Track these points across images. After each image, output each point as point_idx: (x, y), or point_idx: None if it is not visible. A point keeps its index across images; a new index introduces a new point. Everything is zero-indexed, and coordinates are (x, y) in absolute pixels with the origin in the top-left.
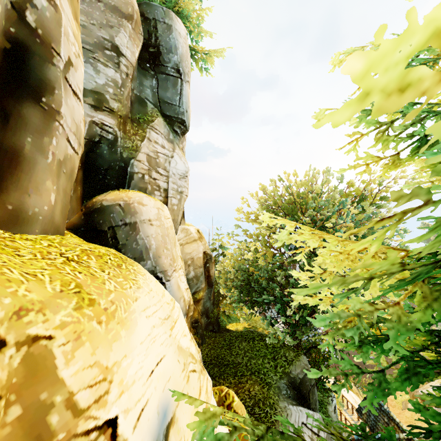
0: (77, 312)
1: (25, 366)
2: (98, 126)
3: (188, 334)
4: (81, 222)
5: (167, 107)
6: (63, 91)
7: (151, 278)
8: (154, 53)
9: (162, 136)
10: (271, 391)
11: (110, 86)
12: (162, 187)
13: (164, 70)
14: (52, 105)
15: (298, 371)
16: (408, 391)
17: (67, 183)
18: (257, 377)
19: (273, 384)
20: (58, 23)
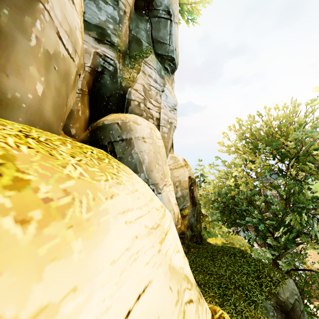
0: None
1: None
2: (101, 57)
3: (181, 249)
4: (87, 139)
5: (158, 47)
6: None
7: (138, 179)
8: (148, 0)
9: (155, 71)
10: (258, 309)
11: (110, 22)
12: (155, 116)
13: (156, 14)
14: None
15: (285, 294)
16: None
17: (60, 84)
18: (241, 293)
19: (260, 303)
20: None
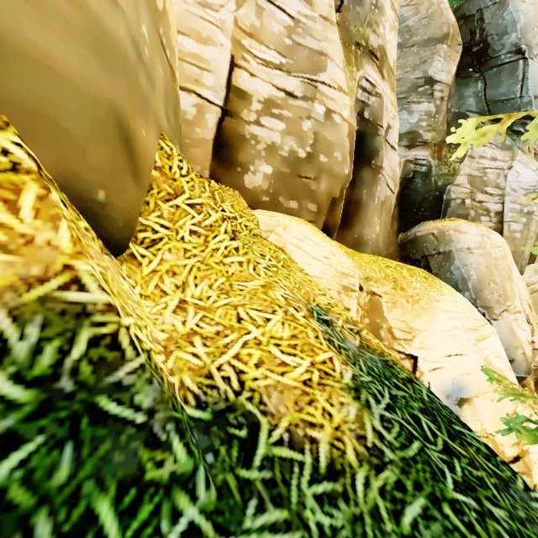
0: (393, 290)
1: (370, 304)
2: (411, 163)
3: (505, 361)
4: (397, 253)
5: (499, 107)
6: (384, 150)
7: (458, 294)
8: (478, 51)
9: (492, 146)
10: None
11: (423, 120)
12: (492, 211)
13: (494, 63)
14: (377, 164)
15: None
16: None
17: (386, 218)
18: None
19: None
20: (381, 106)
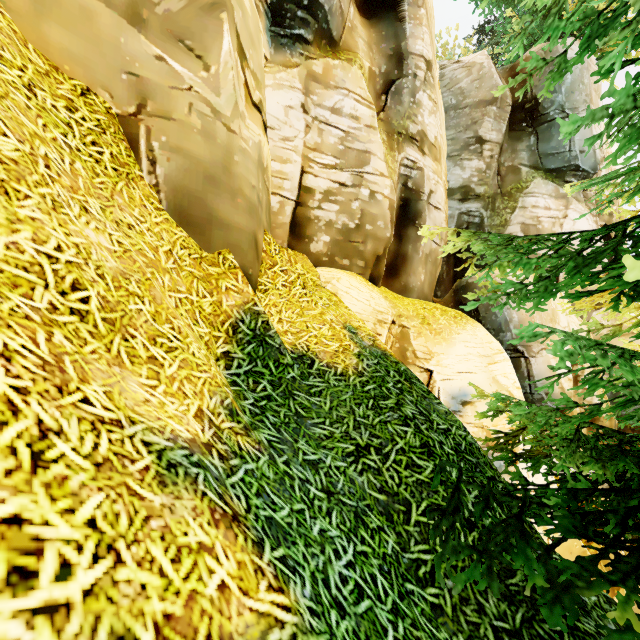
0: (420, 325)
1: (401, 334)
2: (465, 215)
3: (513, 381)
4: (451, 298)
5: (550, 160)
6: (427, 212)
7: (481, 330)
8: (530, 108)
9: (544, 197)
10: None
11: (475, 175)
12: None
13: (544, 119)
14: (421, 223)
15: None
16: None
17: (432, 268)
18: None
19: None
20: (422, 177)
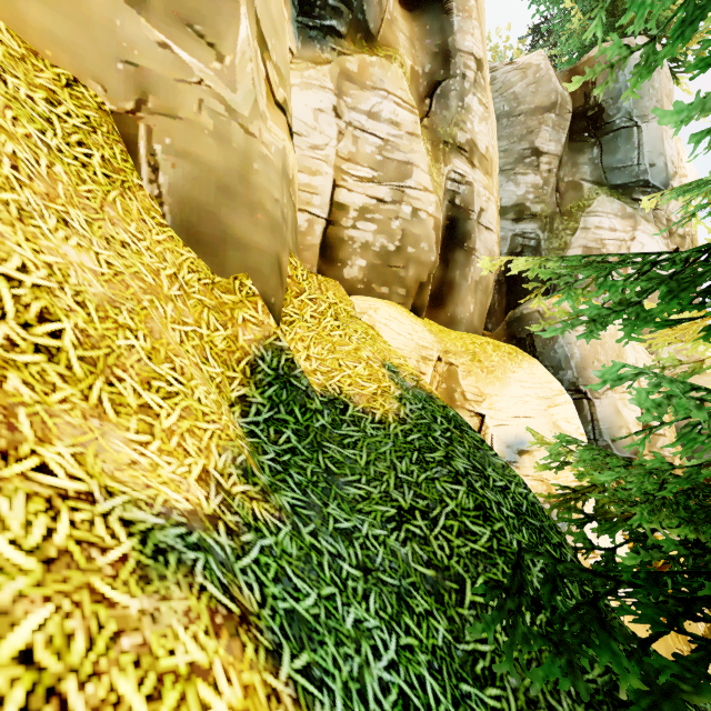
0: (470, 362)
1: (448, 373)
2: (519, 237)
3: (577, 427)
4: (503, 332)
5: (616, 175)
6: (477, 233)
7: (540, 368)
8: (593, 115)
9: (608, 216)
10: None
11: (531, 192)
12: None
13: (609, 129)
14: (470, 246)
15: None
16: None
17: (482, 297)
18: None
19: None
20: (472, 193)
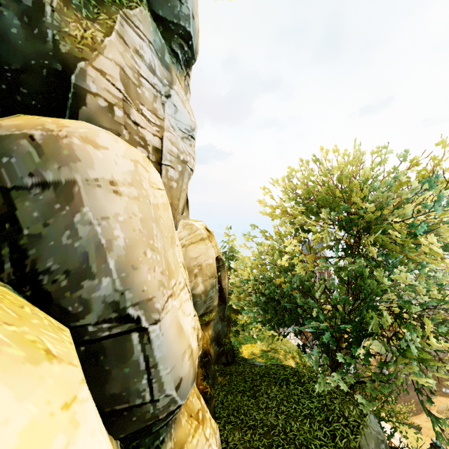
0: None
1: None
2: None
3: None
4: None
5: (159, 0)
6: None
7: None
8: None
9: (151, 47)
10: None
11: None
12: (150, 144)
13: None
14: None
15: (369, 446)
16: (445, 416)
17: None
18: None
19: None
20: None
